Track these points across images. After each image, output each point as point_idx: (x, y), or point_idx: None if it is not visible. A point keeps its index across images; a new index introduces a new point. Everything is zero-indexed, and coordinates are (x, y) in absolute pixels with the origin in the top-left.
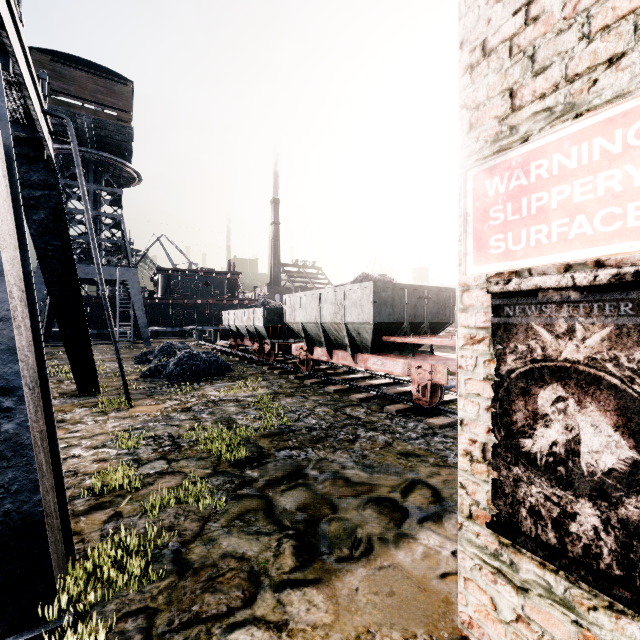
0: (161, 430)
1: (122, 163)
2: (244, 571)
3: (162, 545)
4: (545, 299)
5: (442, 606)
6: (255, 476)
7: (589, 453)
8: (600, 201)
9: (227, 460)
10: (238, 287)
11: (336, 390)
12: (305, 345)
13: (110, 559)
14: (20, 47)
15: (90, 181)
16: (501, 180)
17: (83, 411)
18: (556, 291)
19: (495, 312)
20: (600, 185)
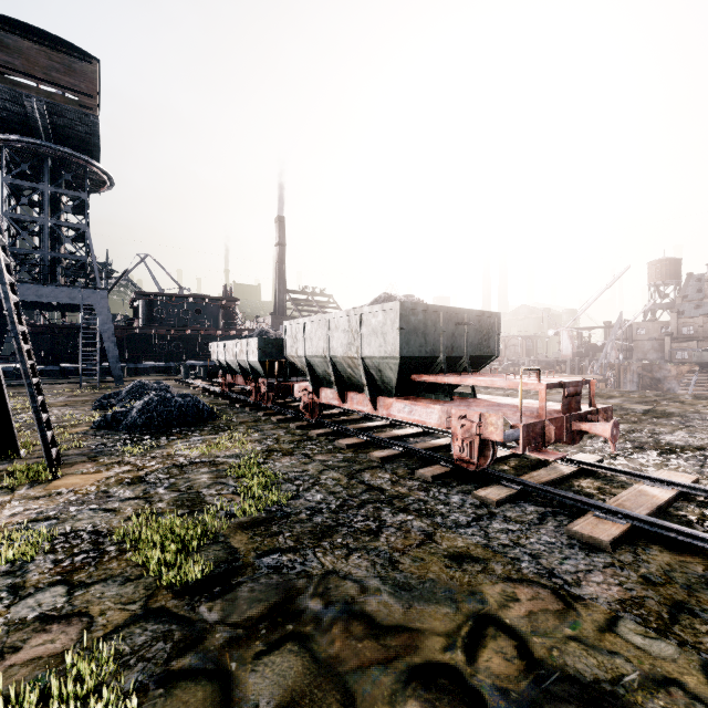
0: (84, 520)
1: (87, 161)
2: None
3: None
4: None
5: None
6: (213, 619)
7: None
8: None
9: (171, 584)
10: (236, 316)
11: (350, 445)
12: (310, 385)
13: None
14: None
15: (45, 182)
16: None
17: None
18: None
19: None
20: None
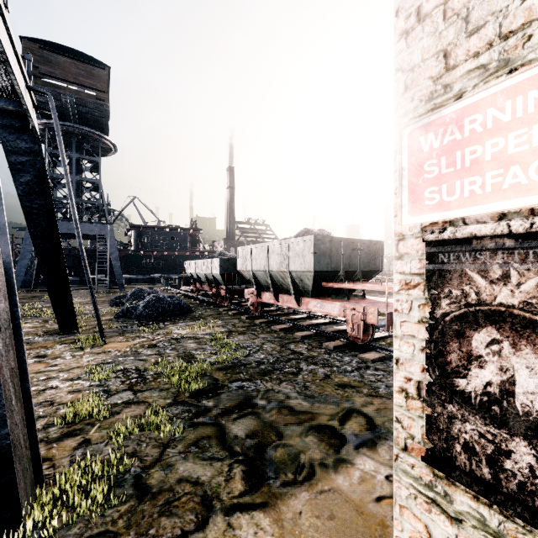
0: (129, 364)
1: (100, 136)
2: (198, 495)
3: (125, 470)
4: (479, 246)
5: (378, 529)
6: (210, 405)
7: (524, 394)
8: (535, 151)
9: (186, 391)
10: (199, 241)
11: (282, 329)
12: (255, 290)
13: (76, 485)
14: (5, 29)
15: (73, 151)
16: (435, 136)
17: (63, 347)
18: (490, 239)
19: (430, 259)
20: (535, 136)
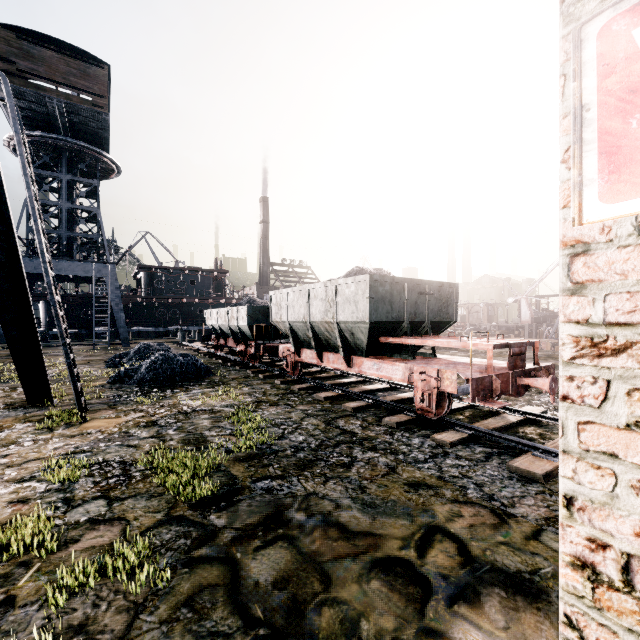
0: (113, 453)
1: (99, 152)
2: None
3: None
4: None
5: None
6: (221, 524)
7: None
8: None
9: (186, 499)
10: (225, 286)
11: (327, 397)
12: (292, 346)
13: None
14: None
15: (63, 171)
16: None
17: (24, 427)
18: None
19: None
20: None
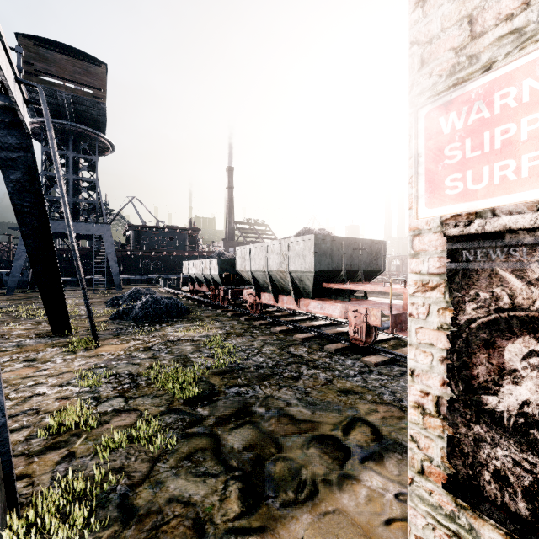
0: (122, 368)
1: (97, 134)
2: (189, 518)
3: (110, 488)
4: (514, 241)
5: None
6: (205, 414)
7: None
8: None
9: (180, 398)
10: (198, 241)
11: (281, 330)
12: (254, 291)
13: (53, 507)
14: None
15: (70, 150)
16: (458, 115)
17: (54, 350)
18: (528, 232)
19: (452, 257)
20: None
